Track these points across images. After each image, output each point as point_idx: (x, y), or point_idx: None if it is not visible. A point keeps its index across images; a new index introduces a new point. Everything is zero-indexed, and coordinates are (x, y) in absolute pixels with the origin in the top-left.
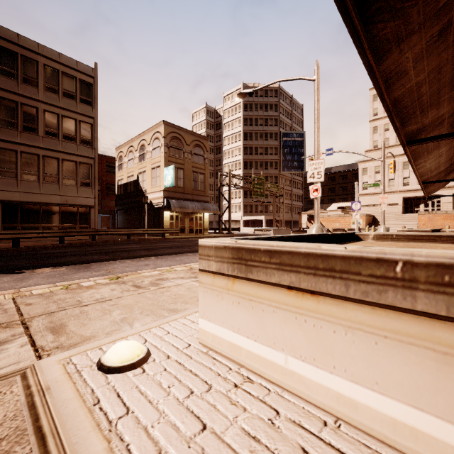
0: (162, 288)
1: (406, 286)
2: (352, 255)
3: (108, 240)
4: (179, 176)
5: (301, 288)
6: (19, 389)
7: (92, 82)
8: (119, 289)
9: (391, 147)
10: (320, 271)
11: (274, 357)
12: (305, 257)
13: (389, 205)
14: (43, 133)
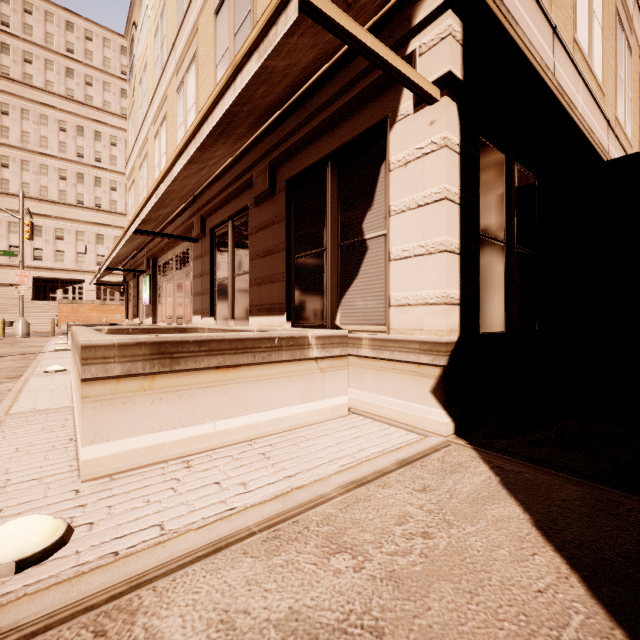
0: None
1: (279, 350)
2: (258, 337)
3: None
4: None
5: (226, 365)
6: None
7: None
8: None
9: (15, 196)
10: (240, 350)
11: (204, 429)
12: (230, 342)
13: (10, 286)
14: None
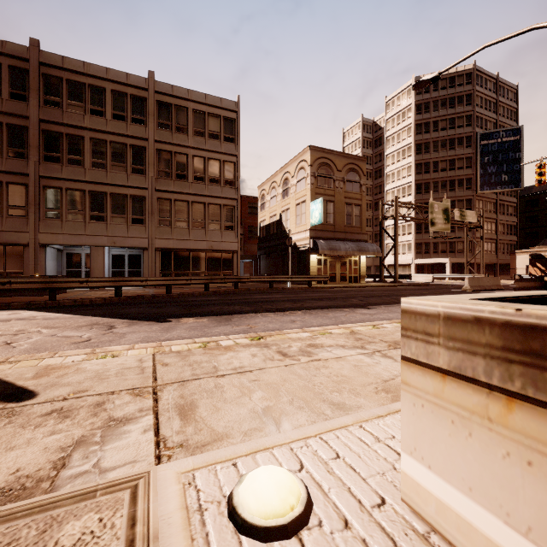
0: (316, 360)
1: None
2: None
3: (250, 288)
4: (328, 211)
5: None
6: (122, 522)
7: (235, 117)
8: (261, 355)
9: None
10: None
11: None
12: None
13: None
14: (192, 179)
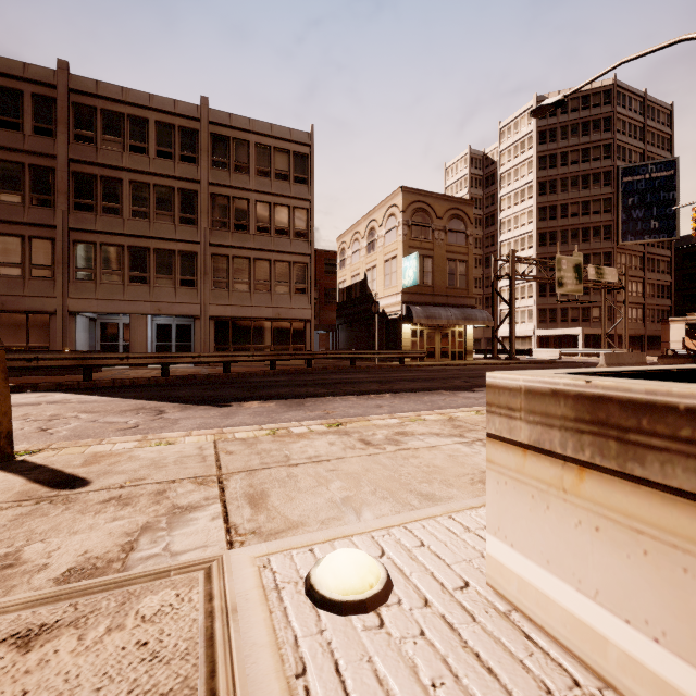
0: (404, 450)
1: None
2: None
3: (326, 366)
4: (425, 269)
5: None
6: (199, 597)
7: (308, 152)
8: (340, 443)
9: None
10: None
11: None
12: None
13: None
14: (254, 230)
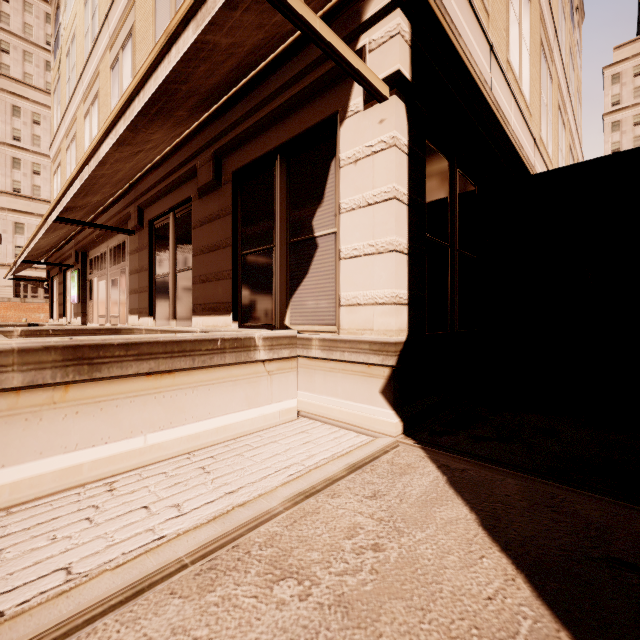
0: None
1: (222, 352)
2: (197, 338)
3: None
4: None
5: (160, 371)
6: None
7: None
8: None
9: None
10: (176, 353)
11: (133, 444)
12: (164, 344)
13: None
14: None
